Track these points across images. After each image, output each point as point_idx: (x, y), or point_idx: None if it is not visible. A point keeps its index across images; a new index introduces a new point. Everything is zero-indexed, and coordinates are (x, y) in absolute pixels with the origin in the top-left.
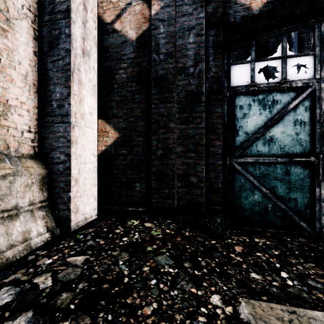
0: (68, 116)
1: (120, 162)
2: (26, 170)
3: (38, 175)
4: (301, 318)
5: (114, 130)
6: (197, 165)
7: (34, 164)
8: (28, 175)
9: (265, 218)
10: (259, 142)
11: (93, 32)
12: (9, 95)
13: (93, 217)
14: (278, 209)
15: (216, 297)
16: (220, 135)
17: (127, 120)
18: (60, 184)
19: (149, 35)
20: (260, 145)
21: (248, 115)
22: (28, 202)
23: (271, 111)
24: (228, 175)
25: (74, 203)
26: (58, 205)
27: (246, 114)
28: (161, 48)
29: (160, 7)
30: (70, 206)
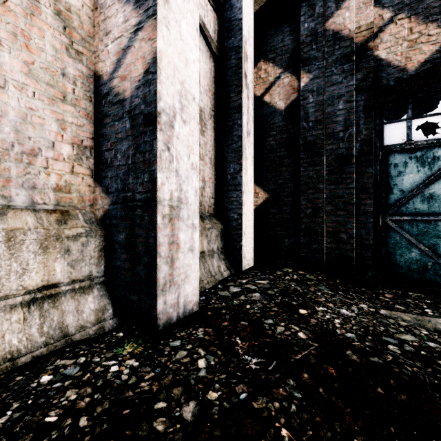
0: (240, 185)
1: (269, 220)
2: (215, 225)
3: (220, 229)
4: (425, 318)
5: (264, 192)
6: (347, 222)
7: (216, 221)
8: (216, 229)
9: (424, 276)
10: (417, 199)
11: (252, 113)
12: (205, 175)
13: (252, 265)
14: (440, 268)
15: (363, 305)
16: (371, 194)
17: (276, 182)
18: (233, 236)
19: (297, 104)
20: (418, 203)
21: (404, 173)
22: (216, 247)
23: (430, 167)
24: (380, 233)
25: (243, 250)
26: (232, 251)
27: (401, 172)
28: (310, 116)
29: (309, 80)
30: (242, 253)
